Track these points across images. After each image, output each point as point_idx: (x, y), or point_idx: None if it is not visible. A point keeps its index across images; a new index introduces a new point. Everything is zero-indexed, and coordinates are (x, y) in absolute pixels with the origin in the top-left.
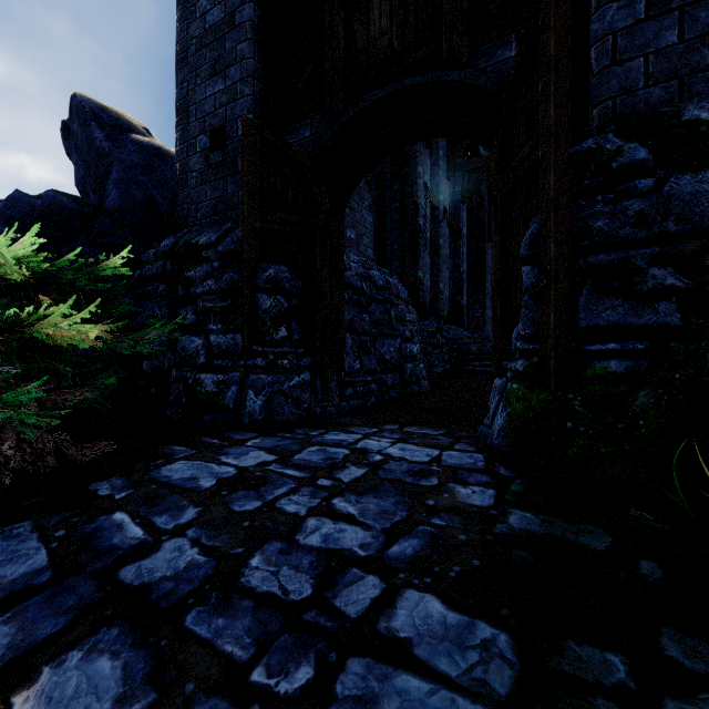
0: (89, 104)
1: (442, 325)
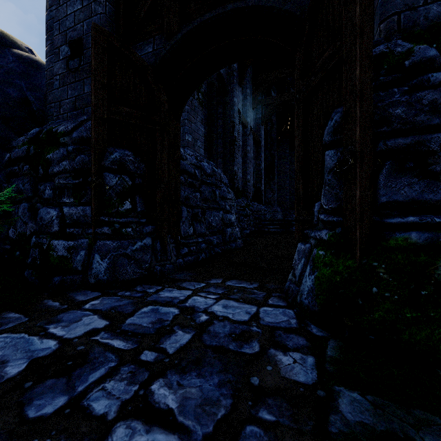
0: None
1: (249, 202)
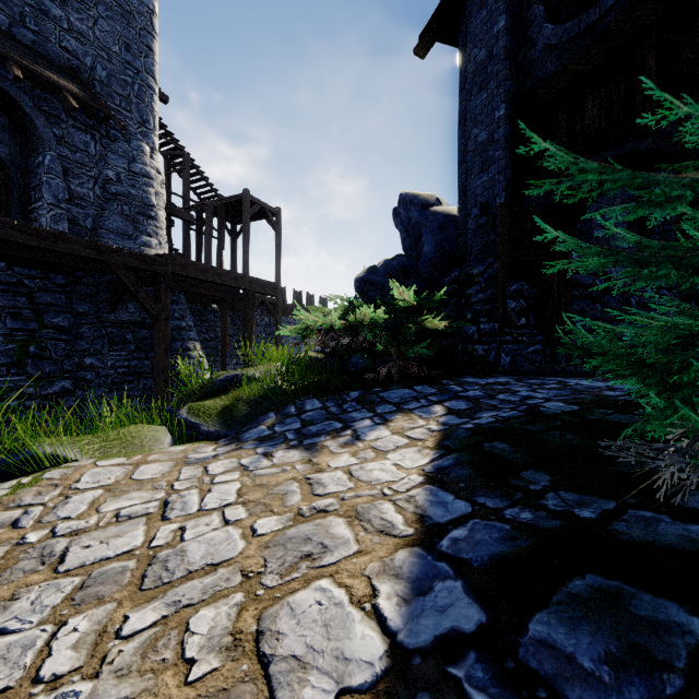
0: (408, 197)
1: None
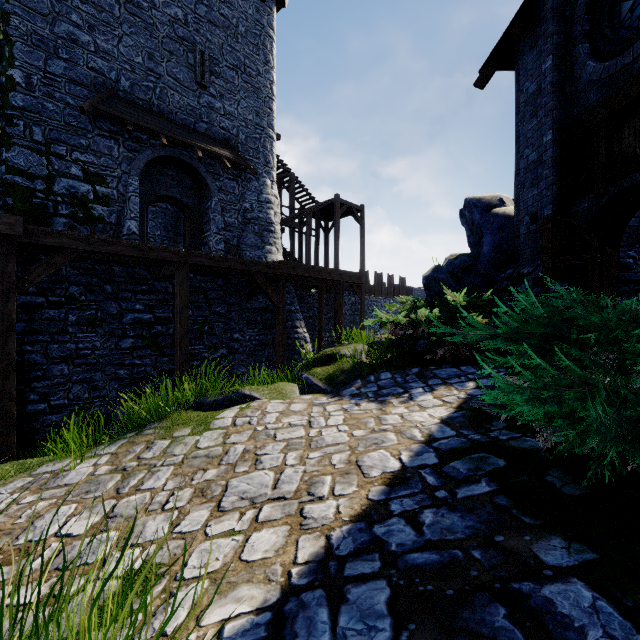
0: (472, 202)
1: None
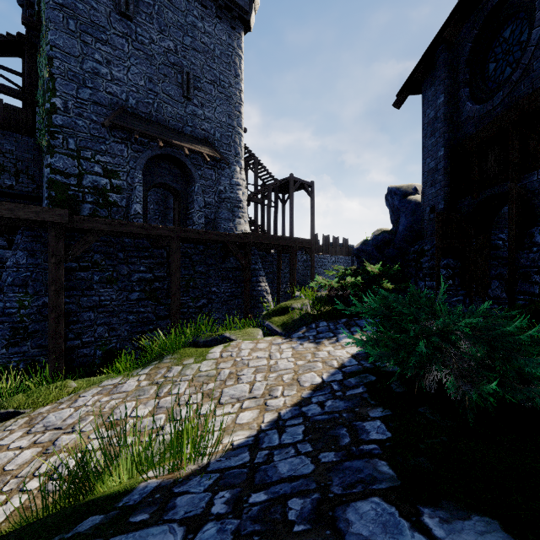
0: (393, 190)
1: None
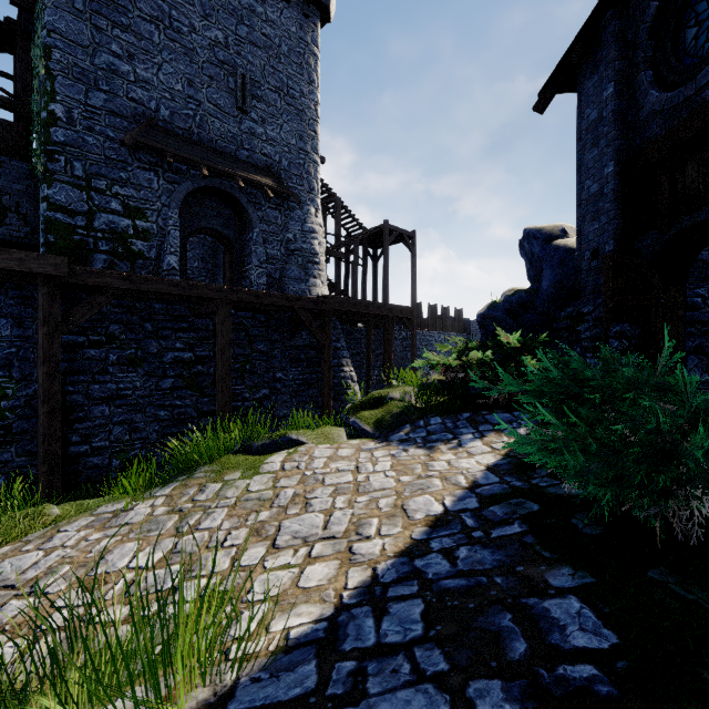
0: (531, 232)
1: None
